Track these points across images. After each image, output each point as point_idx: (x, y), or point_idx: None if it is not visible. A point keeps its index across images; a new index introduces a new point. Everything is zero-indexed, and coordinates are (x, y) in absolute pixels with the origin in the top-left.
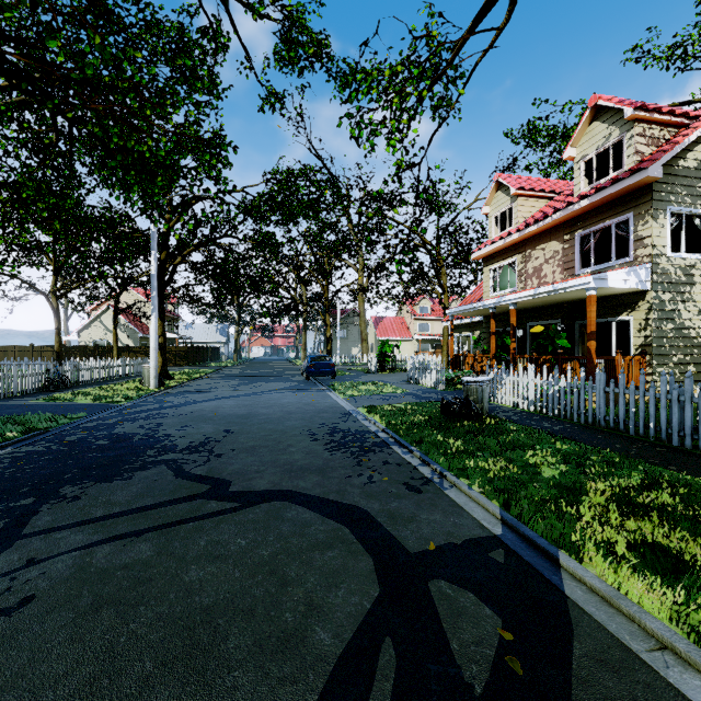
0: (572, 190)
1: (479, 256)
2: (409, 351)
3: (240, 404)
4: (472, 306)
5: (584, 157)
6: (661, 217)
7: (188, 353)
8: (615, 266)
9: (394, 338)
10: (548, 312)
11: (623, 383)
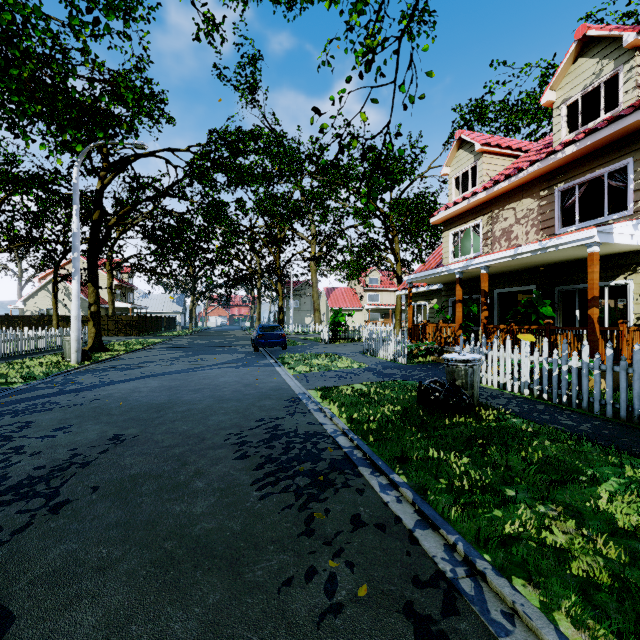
0: (542, 145)
1: (438, 220)
2: (359, 320)
3: (164, 386)
4: (435, 271)
5: (566, 100)
6: None
7: (140, 322)
8: (607, 222)
9: (346, 308)
10: (520, 278)
11: None
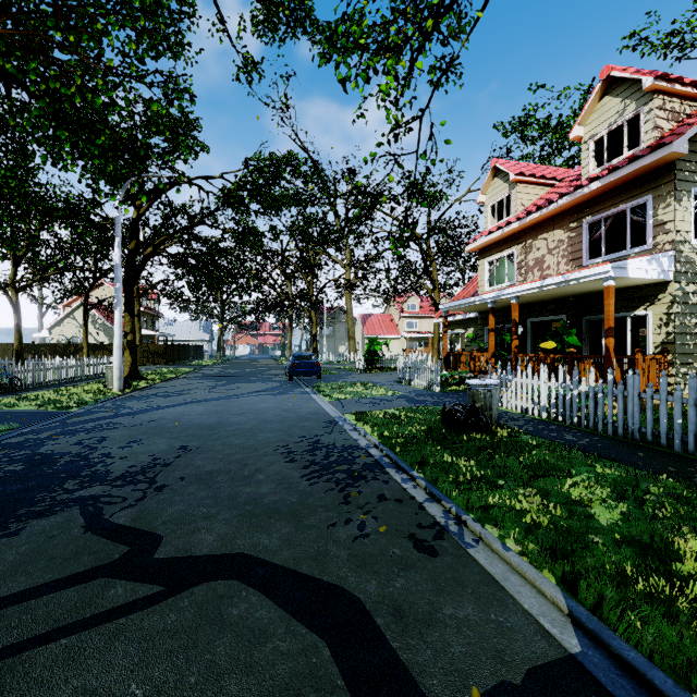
0: (575, 175)
1: (474, 248)
2: (397, 349)
3: (210, 410)
4: (469, 300)
5: (593, 136)
6: (684, 199)
7: (168, 351)
8: (630, 255)
9: (382, 336)
10: (551, 307)
11: (666, 389)
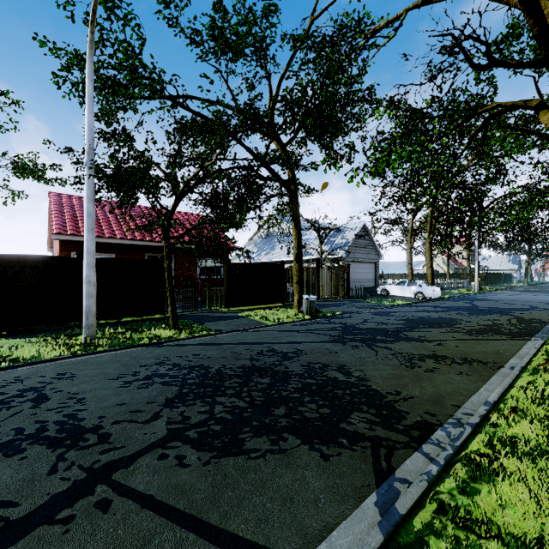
0: None
1: None
2: None
3: (516, 297)
4: None
5: None
6: None
7: (487, 277)
8: None
9: None
10: None
11: None
